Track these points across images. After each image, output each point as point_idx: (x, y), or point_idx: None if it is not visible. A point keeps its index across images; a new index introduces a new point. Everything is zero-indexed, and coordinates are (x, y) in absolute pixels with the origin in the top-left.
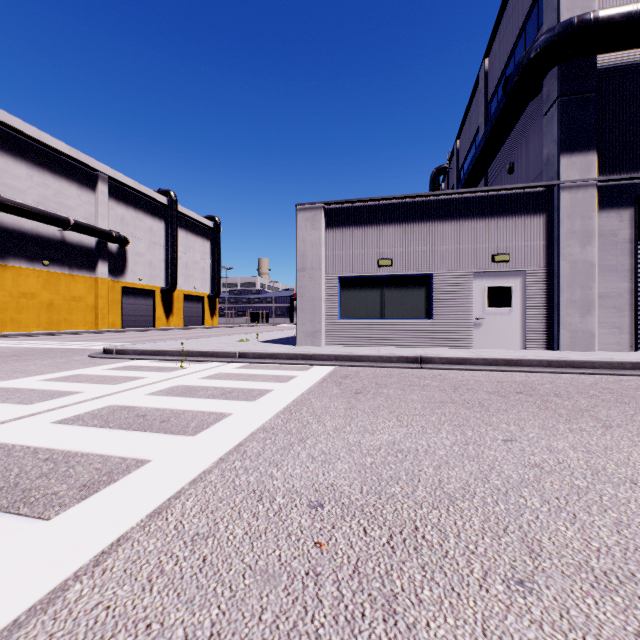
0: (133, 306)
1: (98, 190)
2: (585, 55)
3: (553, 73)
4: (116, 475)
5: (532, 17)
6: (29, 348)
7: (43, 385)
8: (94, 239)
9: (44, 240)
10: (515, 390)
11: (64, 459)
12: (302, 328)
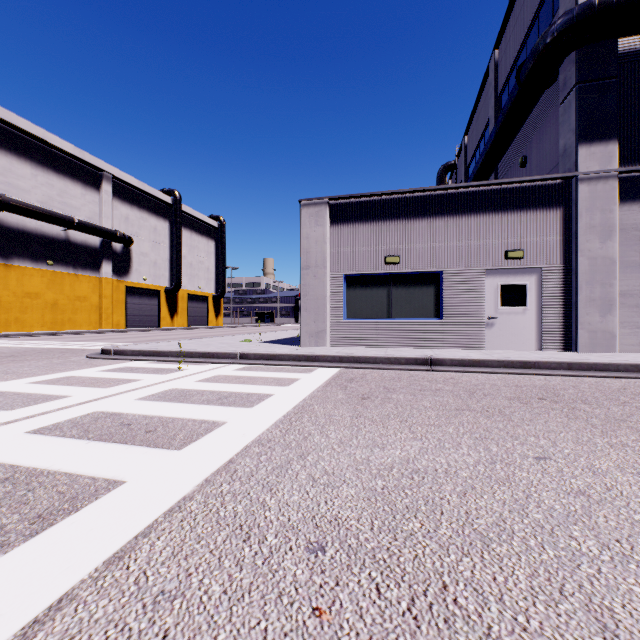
0: (137, 306)
1: (102, 190)
2: (606, 38)
3: (571, 59)
4: (80, 502)
5: (546, 3)
6: (29, 348)
7: (30, 388)
8: (98, 239)
9: (48, 240)
10: (537, 396)
11: (26, 479)
12: (306, 328)
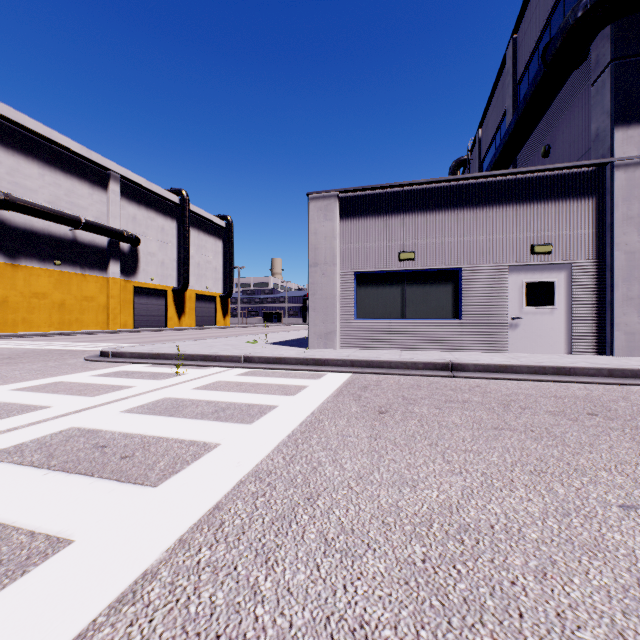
0: (145, 306)
1: (110, 189)
2: None
3: (604, 34)
4: None
5: None
6: (30, 349)
7: (11, 396)
8: (106, 239)
9: (56, 240)
10: (585, 410)
11: None
12: (314, 329)
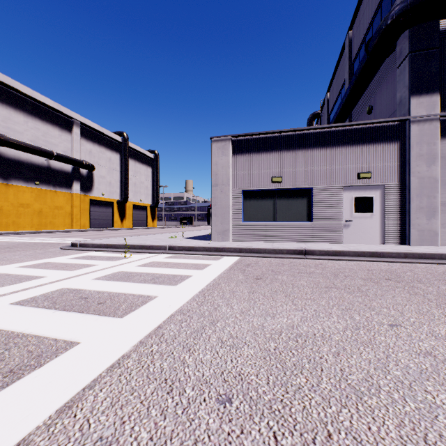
0: (98, 213)
1: (73, 132)
2: (431, 19)
3: (405, 35)
4: (43, 359)
5: None
6: (21, 242)
7: (18, 271)
8: (70, 166)
9: (36, 167)
10: (384, 277)
11: (5, 340)
12: (215, 228)
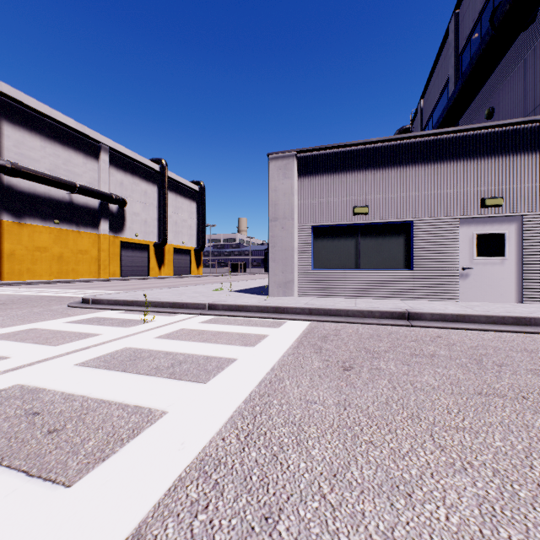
0: (131, 258)
1: (101, 159)
2: None
3: None
4: None
5: None
6: (25, 296)
7: None
8: (97, 201)
9: (55, 202)
10: None
11: None
12: (274, 278)
